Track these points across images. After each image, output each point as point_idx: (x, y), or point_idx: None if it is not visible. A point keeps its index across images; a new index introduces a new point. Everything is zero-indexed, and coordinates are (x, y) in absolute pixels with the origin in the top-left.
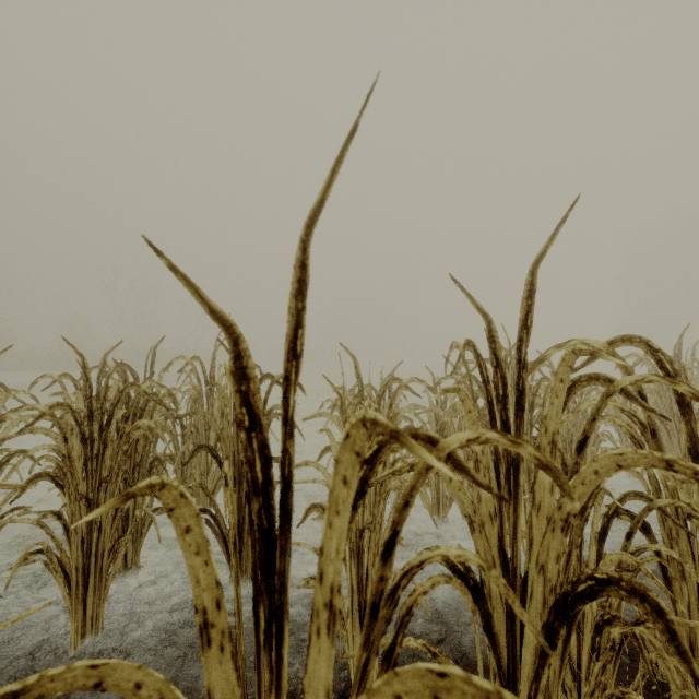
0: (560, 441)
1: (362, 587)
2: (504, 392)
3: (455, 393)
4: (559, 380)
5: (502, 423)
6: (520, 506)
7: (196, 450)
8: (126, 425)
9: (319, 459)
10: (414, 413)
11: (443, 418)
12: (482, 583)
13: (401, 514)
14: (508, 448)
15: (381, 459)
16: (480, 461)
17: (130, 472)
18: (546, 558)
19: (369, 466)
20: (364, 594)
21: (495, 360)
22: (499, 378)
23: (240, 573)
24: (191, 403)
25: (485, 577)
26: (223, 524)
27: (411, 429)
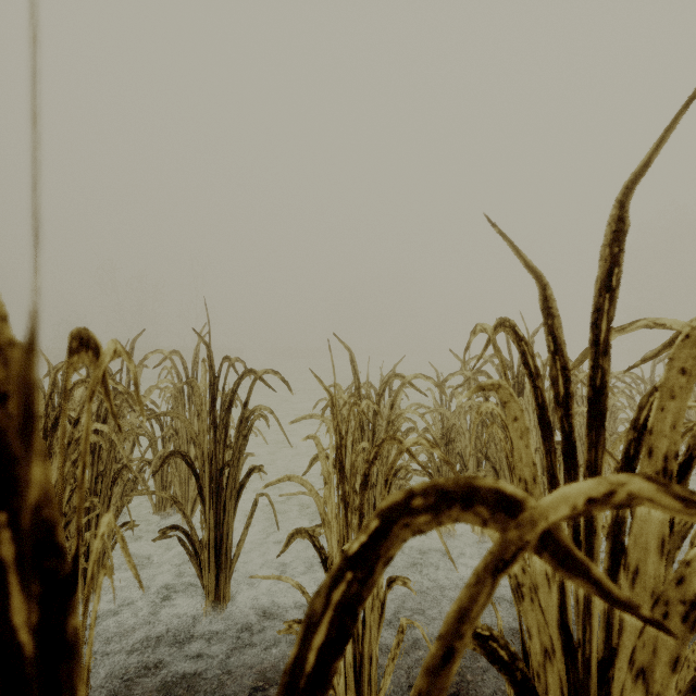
0: (579, 445)
1: (357, 636)
2: (565, 390)
3: (462, 392)
4: (678, 370)
5: (564, 436)
6: (597, 565)
7: (167, 457)
8: (75, 430)
9: (309, 467)
10: (419, 414)
11: (451, 420)
12: (526, 663)
13: (435, 679)
14: (675, 516)
15: (388, 550)
16: (530, 493)
17: (92, 482)
18: (651, 659)
19: (359, 571)
20: (360, 646)
21: (552, 343)
22: (559, 369)
23: (217, 601)
24: (172, 402)
25: (539, 667)
26: (198, 543)
27: (458, 477)
